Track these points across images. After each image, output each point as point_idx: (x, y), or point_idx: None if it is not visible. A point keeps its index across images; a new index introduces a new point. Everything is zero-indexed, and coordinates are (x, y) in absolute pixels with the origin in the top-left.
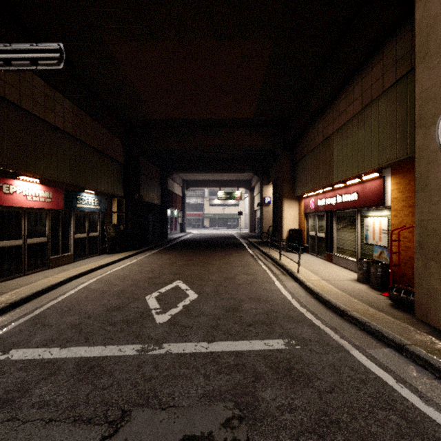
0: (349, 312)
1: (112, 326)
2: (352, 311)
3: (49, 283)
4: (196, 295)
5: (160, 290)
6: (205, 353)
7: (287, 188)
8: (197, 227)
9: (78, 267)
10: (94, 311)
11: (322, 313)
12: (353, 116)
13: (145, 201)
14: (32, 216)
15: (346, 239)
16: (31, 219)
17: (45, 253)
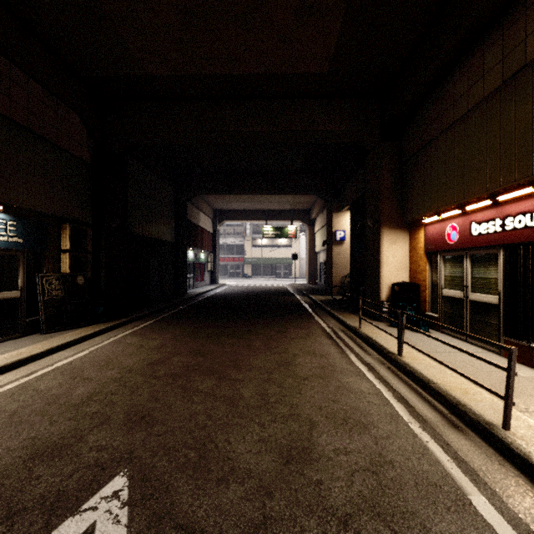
0: None
1: None
2: None
3: None
4: None
5: None
6: None
7: (389, 208)
8: (236, 276)
9: None
10: None
11: None
12: None
13: (144, 235)
14: None
15: None
16: None
17: None
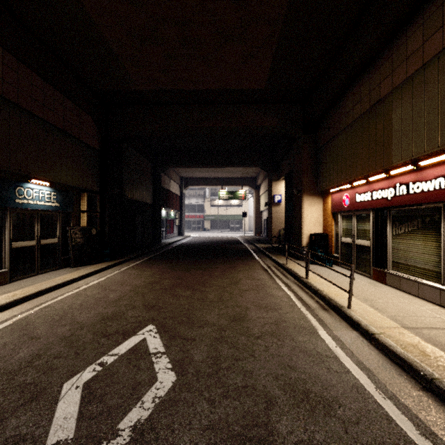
0: None
1: None
2: None
3: None
4: (173, 375)
5: (106, 356)
6: None
7: (308, 181)
8: (197, 230)
9: (5, 294)
10: None
11: None
12: (443, 48)
13: (132, 199)
14: None
15: (414, 251)
16: None
17: None
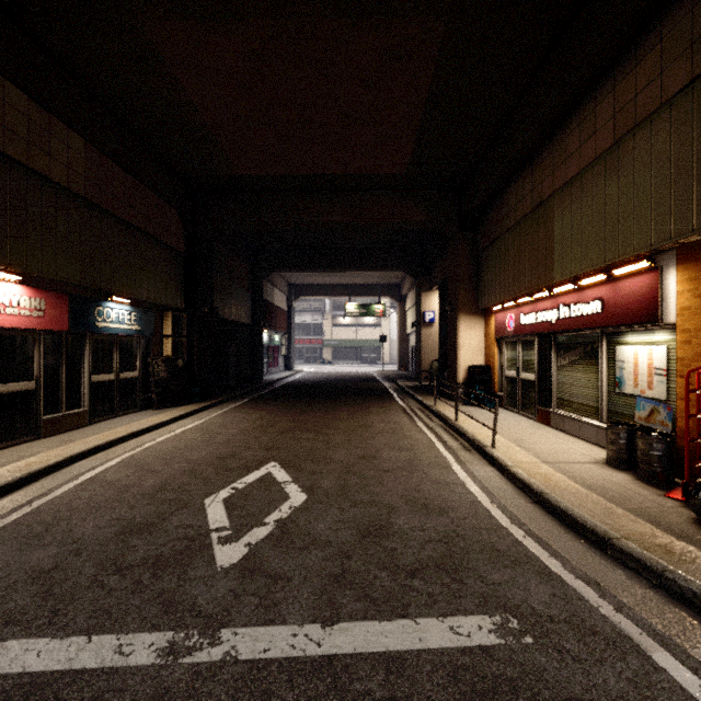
0: (619, 541)
1: (121, 575)
2: (622, 537)
3: (28, 469)
4: (304, 495)
5: (235, 484)
6: (316, 659)
7: (465, 295)
8: (313, 362)
9: (93, 435)
10: (95, 534)
11: (560, 541)
12: (596, 158)
13: (224, 318)
14: (4, 342)
15: (577, 384)
16: (3, 348)
17: (31, 410)
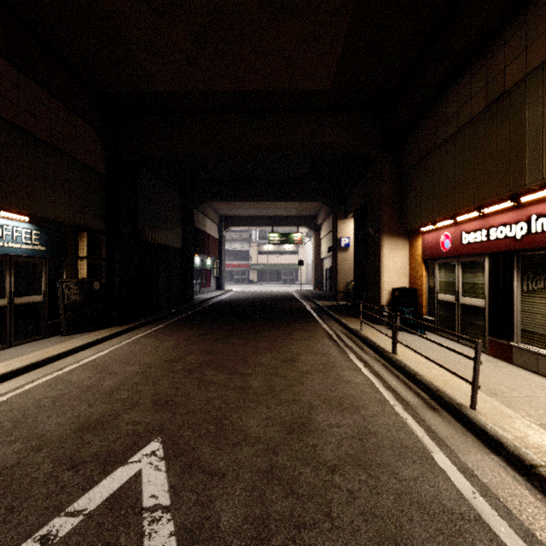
0: None
1: None
2: None
3: None
4: None
5: (60, 516)
6: None
7: (389, 216)
8: (241, 282)
9: None
10: None
11: None
12: None
13: (153, 242)
14: None
15: None
16: None
17: None
